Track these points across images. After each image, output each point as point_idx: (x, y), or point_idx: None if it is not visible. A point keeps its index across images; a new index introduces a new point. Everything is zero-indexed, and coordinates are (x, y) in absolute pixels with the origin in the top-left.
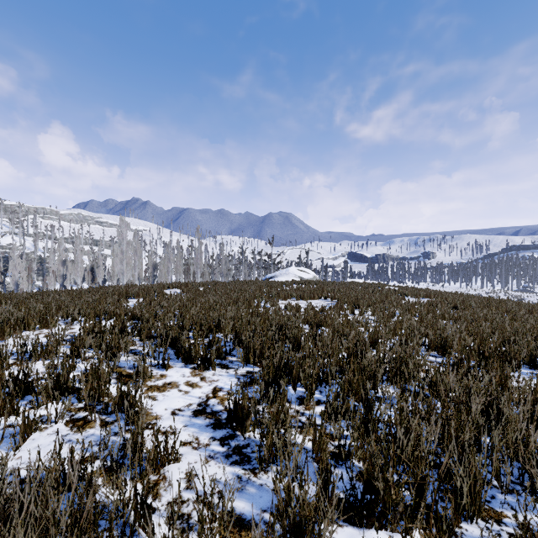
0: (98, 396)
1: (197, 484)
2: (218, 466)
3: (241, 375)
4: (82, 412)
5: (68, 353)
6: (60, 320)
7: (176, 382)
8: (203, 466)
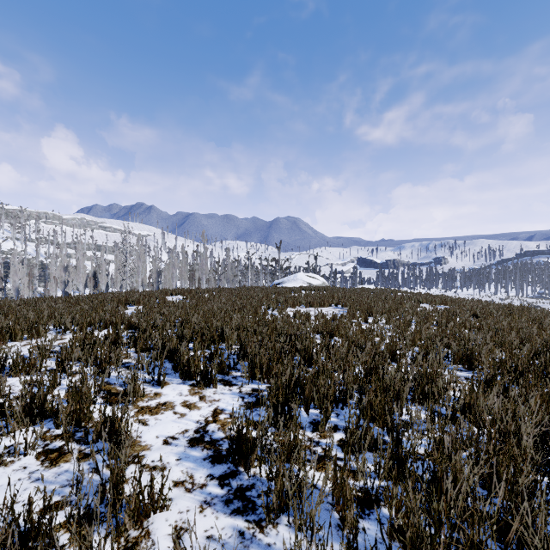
0: (79, 420)
1: (187, 544)
2: (215, 516)
3: (246, 393)
4: (59, 440)
5: (54, 367)
6: (52, 329)
7: (172, 403)
8: (196, 517)
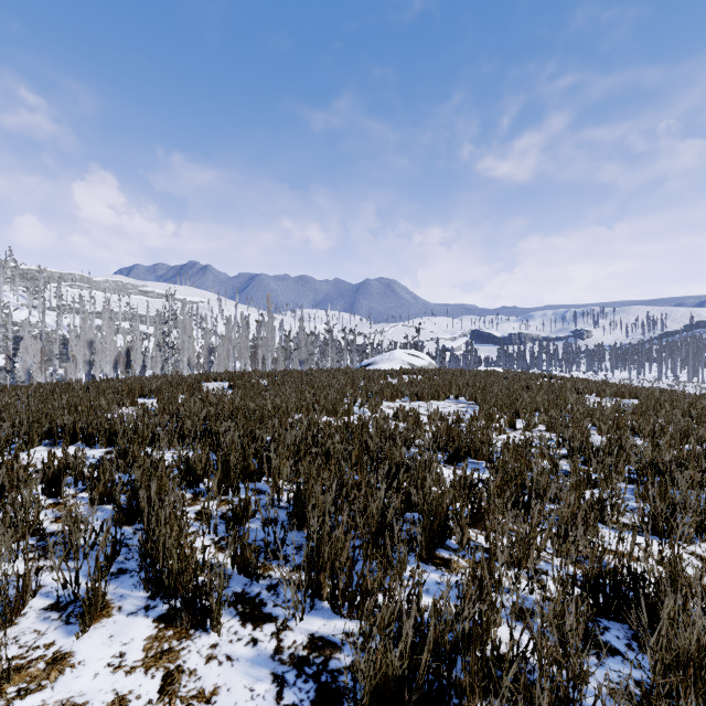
0: None
1: None
2: None
3: (292, 660)
4: None
5: None
6: None
7: None
8: None
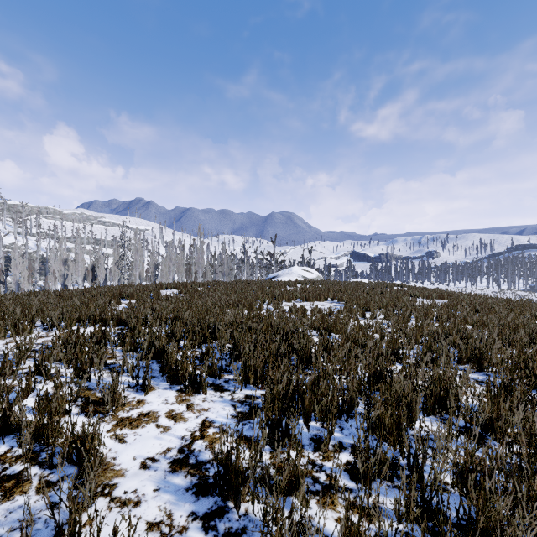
0: (46, 437)
1: None
2: None
3: (238, 401)
4: (19, 463)
5: (33, 369)
6: (39, 326)
7: (156, 413)
8: None
